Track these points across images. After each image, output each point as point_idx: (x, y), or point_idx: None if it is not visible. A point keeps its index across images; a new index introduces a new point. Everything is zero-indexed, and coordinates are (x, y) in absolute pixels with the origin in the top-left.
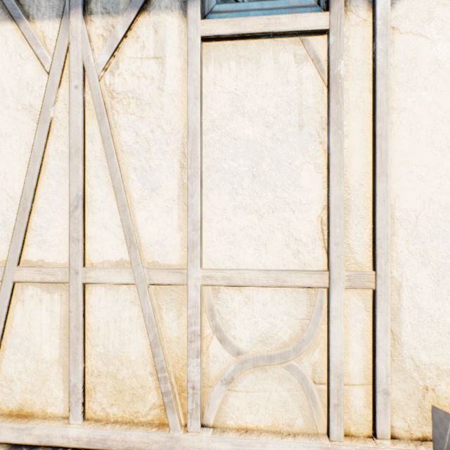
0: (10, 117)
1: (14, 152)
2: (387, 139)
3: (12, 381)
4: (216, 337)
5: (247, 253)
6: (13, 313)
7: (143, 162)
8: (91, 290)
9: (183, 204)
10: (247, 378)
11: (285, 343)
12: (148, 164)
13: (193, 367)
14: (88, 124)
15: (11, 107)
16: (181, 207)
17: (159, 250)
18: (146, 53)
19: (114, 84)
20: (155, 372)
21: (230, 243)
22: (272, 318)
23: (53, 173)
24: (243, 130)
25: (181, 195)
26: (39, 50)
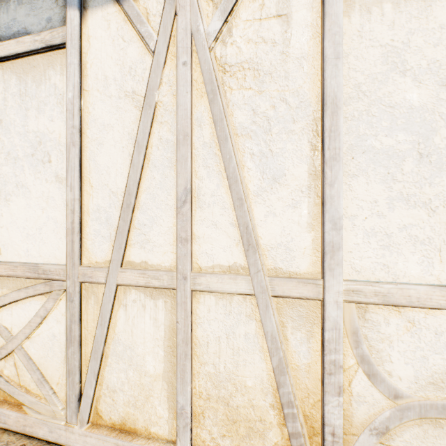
0: (113, 106)
1: (116, 144)
2: None
3: (114, 391)
4: (362, 370)
5: (410, 261)
6: (115, 318)
7: (261, 145)
8: (198, 299)
9: (314, 196)
10: (410, 432)
11: None
12: (268, 148)
13: (332, 407)
14: (196, 105)
15: (113, 96)
16: (311, 199)
17: (282, 254)
18: (266, 11)
19: (226, 56)
20: (277, 405)
21: (383, 247)
22: None
23: (157, 164)
24: (403, 94)
25: (312, 185)
26: (143, 28)
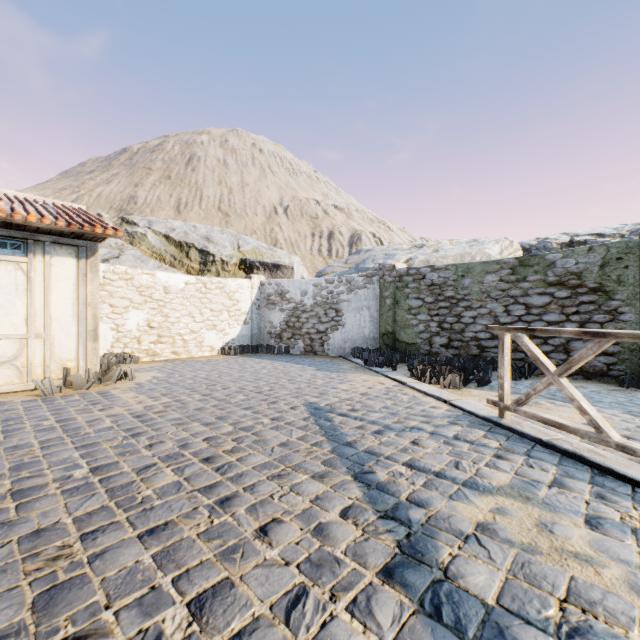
0: None
1: None
2: (49, 296)
3: None
4: None
5: None
6: None
7: None
8: None
9: None
10: None
11: (11, 357)
12: None
13: None
14: None
15: None
16: None
17: None
18: None
19: None
20: None
21: None
22: (5, 349)
23: None
24: None
25: None
26: None
